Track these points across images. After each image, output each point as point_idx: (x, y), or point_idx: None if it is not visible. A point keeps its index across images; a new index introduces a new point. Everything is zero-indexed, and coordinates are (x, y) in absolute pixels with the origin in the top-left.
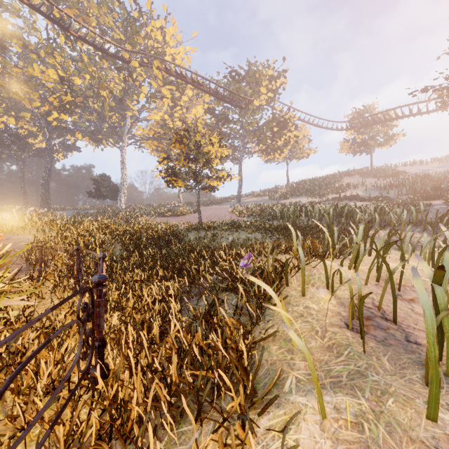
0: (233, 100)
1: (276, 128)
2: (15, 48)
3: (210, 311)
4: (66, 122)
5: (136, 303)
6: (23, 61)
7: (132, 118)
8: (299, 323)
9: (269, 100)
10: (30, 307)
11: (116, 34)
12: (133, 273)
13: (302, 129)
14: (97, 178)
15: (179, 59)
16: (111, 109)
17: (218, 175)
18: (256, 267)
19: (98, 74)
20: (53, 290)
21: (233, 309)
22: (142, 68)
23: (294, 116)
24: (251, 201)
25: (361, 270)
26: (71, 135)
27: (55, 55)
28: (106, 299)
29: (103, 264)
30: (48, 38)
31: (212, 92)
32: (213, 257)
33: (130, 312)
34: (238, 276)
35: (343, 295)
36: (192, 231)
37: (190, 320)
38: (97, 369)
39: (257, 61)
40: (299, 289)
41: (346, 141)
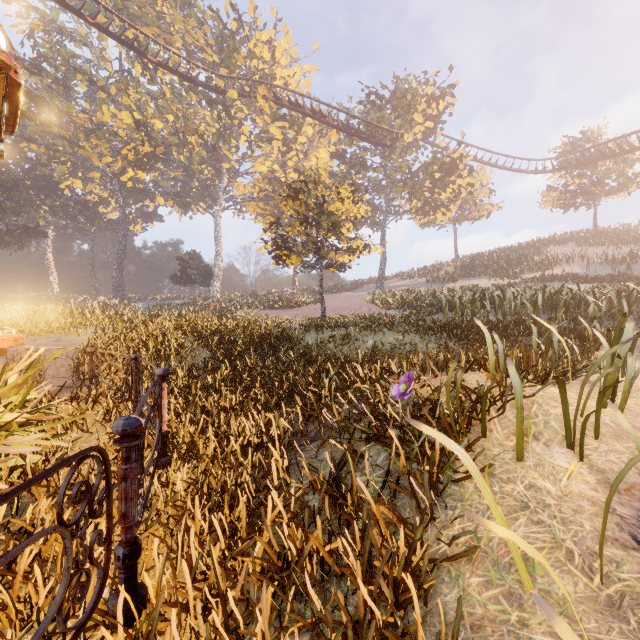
0: (372, 136)
1: (438, 174)
2: (80, 85)
3: (339, 479)
4: (146, 183)
5: (219, 447)
6: (90, 103)
7: (230, 172)
8: (523, 525)
9: (428, 133)
10: (63, 447)
11: (208, 56)
12: (220, 396)
13: (479, 174)
14: (184, 257)
15: (294, 83)
16: (202, 161)
17: (350, 246)
18: (420, 397)
19: (184, 113)
20: (105, 419)
21: (381, 477)
22: (243, 100)
23: (466, 156)
24: (399, 286)
25: (626, 407)
26: (150, 200)
27: (129, 91)
28: (177, 438)
29: (164, 385)
30: (121, 70)
31: (341, 126)
32: (344, 374)
33: (207, 464)
34: (388, 412)
35: (607, 464)
36: (311, 331)
37: (303, 490)
38: (117, 605)
39: (409, 74)
40: (510, 444)
41: (552, 189)
